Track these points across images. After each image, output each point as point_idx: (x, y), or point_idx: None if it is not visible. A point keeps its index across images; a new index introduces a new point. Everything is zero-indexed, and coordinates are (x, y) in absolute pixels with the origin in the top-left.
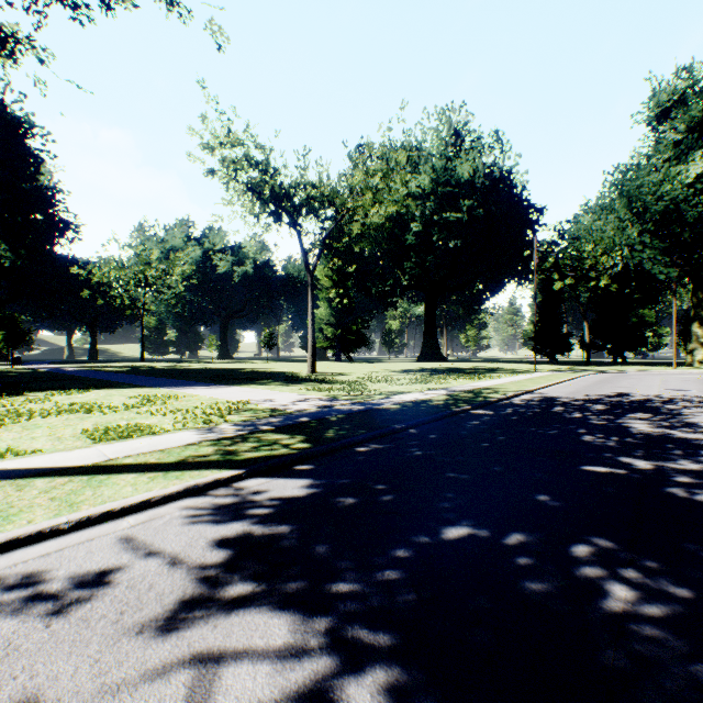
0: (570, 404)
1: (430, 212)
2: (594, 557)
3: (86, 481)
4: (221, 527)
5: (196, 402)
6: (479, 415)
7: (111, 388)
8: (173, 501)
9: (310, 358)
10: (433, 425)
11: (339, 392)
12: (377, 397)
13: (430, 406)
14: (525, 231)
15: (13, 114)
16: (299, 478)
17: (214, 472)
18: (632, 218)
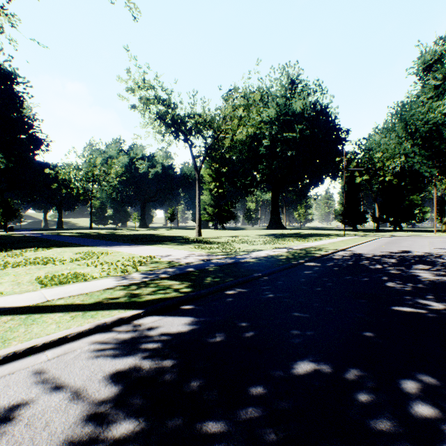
0: (372, 259)
1: (275, 133)
2: (423, 394)
3: (23, 319)
4: (118, 361)
5: (119, 257)
6: (311, 266)
7: (65, 247)
8: (85, 336)
9: (197, 227)
10: (280, 274)
11: (216, 250)
12: (241, 253)
13: (277, 260)
14: (337, 145)
15: (5, 69)
16: (183, 316)
17: (120, 312)
18: (406, 136)
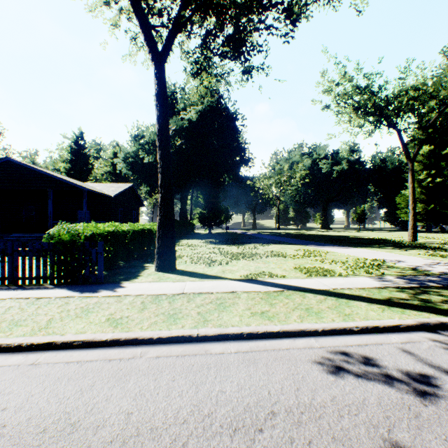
0: None
1: None
2: None
3: (335, 300)
4: None
5: (340, 257)
6: None
7: (279, 244)
8: (412, 330)
9: (410, 229)
10: None
11: None
12: None
13: None
14: None
15: (230, 112)
16: None
17: (432, 316)
18: None
